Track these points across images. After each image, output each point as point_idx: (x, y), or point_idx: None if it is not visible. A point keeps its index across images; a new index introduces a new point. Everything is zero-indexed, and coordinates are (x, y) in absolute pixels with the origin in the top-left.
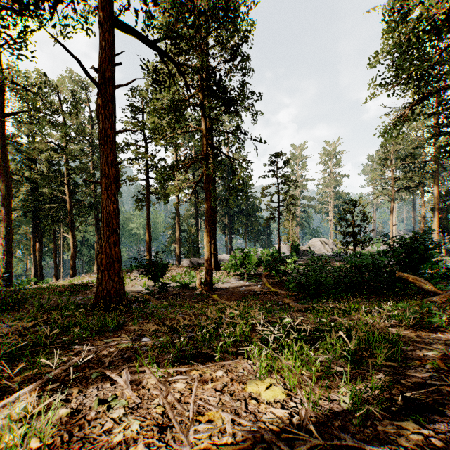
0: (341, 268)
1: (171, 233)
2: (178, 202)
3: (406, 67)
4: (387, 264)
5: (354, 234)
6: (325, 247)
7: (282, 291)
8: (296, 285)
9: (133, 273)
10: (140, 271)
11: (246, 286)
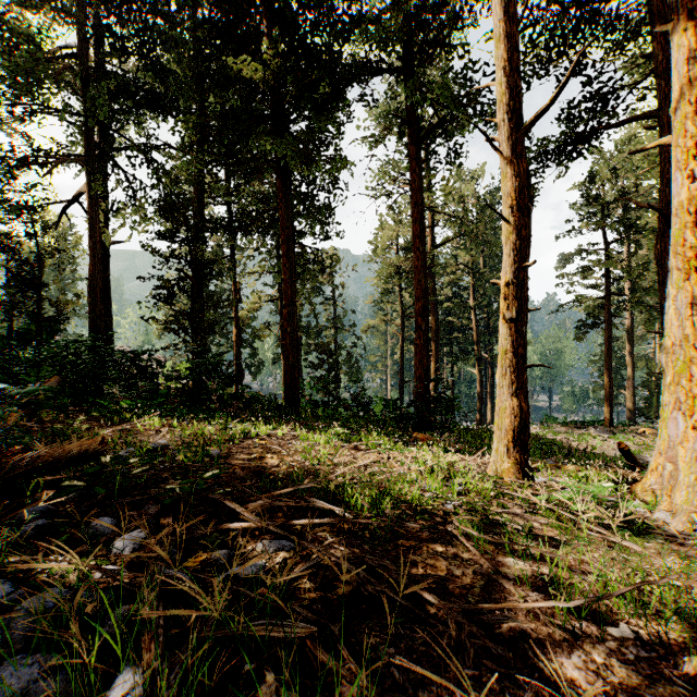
0: None
1: (599, 369)
2: (629, 321)
3: None
4: None
5: None
6: None
7: None
8: None
9: (594, 431)
10: (600, 430)
11: None
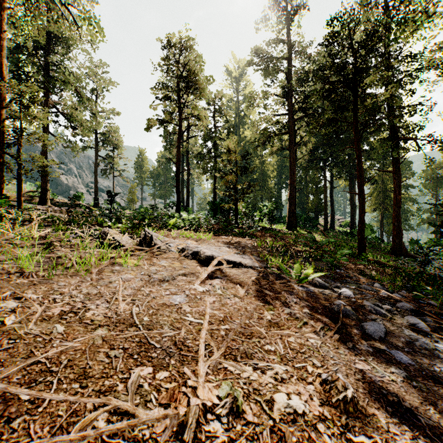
0: None
1: None
2: None
3: None
4: None
5: None
6: None
7: None
8: None
9: None
10: None
11: None
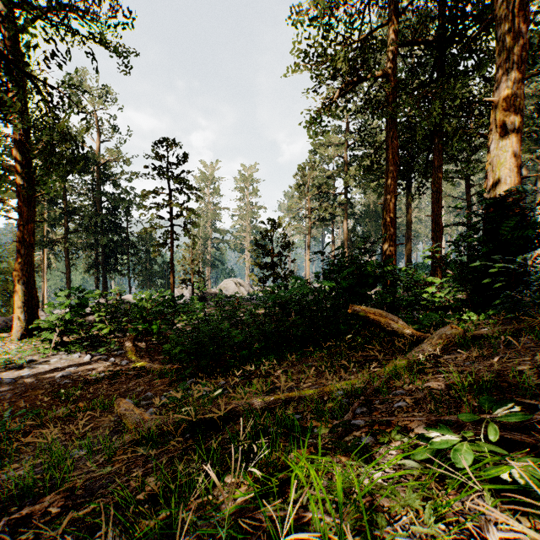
0: (258, 314)
1: None
2: None
3: (331, 53)
4: (329, 293)
5: (273, 265)
6: (240, 289)
7: (155, 364)
8: (184, 348)
9: None
10: None
11: (80, 364)
